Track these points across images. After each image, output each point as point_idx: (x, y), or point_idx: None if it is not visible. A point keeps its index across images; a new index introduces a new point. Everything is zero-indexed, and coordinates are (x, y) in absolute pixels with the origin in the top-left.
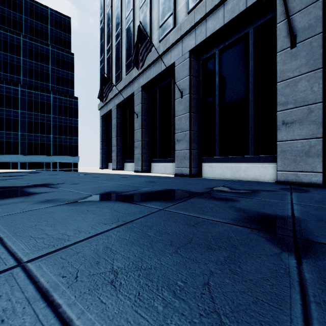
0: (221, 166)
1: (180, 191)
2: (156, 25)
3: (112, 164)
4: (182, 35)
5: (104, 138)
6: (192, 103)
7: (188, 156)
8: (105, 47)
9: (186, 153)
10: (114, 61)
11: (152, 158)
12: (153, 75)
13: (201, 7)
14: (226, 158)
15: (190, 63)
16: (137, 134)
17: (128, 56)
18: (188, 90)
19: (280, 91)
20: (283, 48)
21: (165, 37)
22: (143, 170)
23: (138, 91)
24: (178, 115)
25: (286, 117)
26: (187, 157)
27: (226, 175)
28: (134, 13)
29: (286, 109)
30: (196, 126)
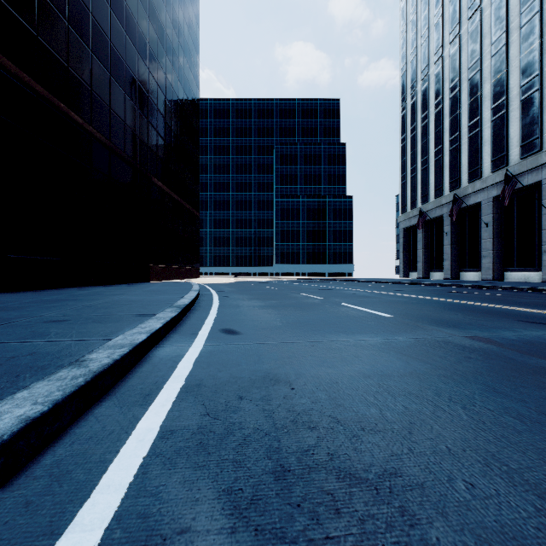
0: (517, 274)
1: (475, 282)
2: (465, 169)
3: (417, 274)
4: (486, 186)
5: (404, 249)
6: (495, 231)
7: (491, 267)
8: (407, 165)
9: (489, 265)
10: (419, 182)
11: (460, 268)
12: (462, 205)
13: (500, 174)
14: (521, 269)
15: (493, 205)
16: (446, 249)
17: (436, 184)
18: (491, 223)
19: (543, 235)
20: (544, 213)
21: (473, 183)
22: (453, 278)
23: (447, 215)
24: (483, 239)
25: (545, 249)
26: (490, 268)
27: (521, 280)
28: (443, 150)
29: (545, 244)
30: (499, 247)
